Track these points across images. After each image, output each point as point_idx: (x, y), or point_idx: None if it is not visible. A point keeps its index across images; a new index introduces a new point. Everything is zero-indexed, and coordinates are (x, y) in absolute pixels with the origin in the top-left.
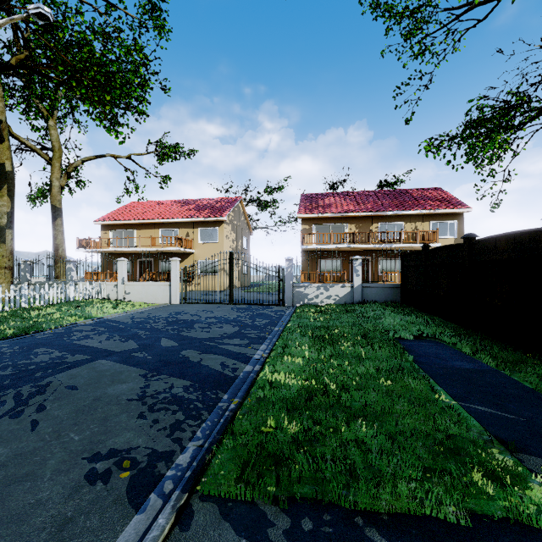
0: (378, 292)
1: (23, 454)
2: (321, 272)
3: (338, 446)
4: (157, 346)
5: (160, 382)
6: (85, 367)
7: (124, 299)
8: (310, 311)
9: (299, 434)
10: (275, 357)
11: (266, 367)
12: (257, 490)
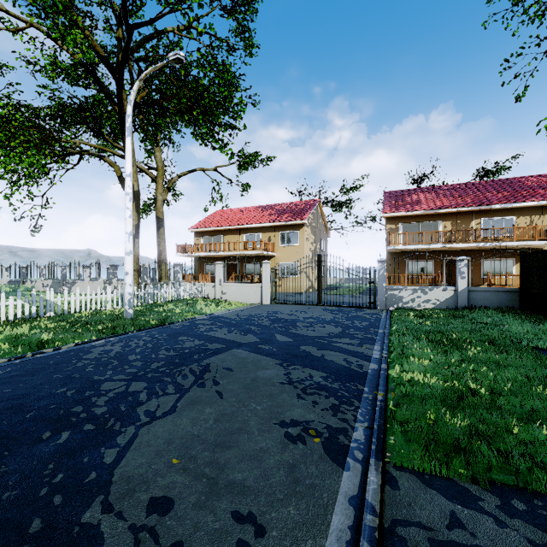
0: (488, 297)
1: (226, 414)
2: (410, 274)
3: (516, 445)
4: (275, 341)
5: (298, 371)
6: (227, 353)
7: (221, 298)
8: (410, 315)
9: (467, 429)
10: (396, 358)
11: (396, 365)
12: (452, 469)
